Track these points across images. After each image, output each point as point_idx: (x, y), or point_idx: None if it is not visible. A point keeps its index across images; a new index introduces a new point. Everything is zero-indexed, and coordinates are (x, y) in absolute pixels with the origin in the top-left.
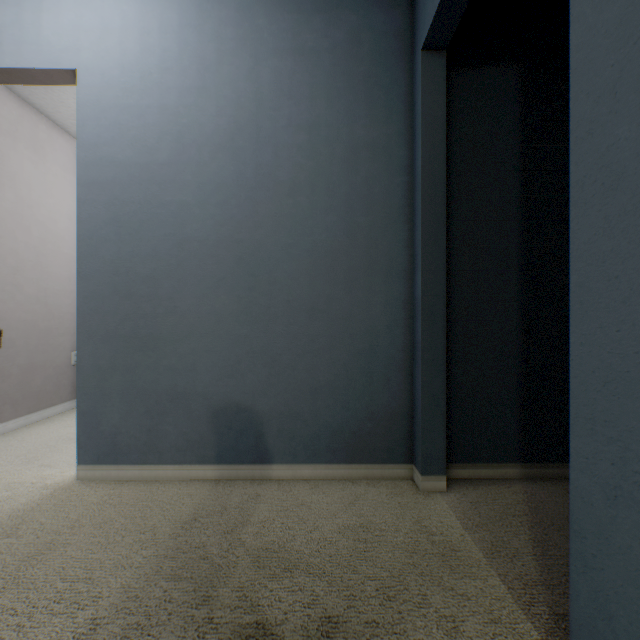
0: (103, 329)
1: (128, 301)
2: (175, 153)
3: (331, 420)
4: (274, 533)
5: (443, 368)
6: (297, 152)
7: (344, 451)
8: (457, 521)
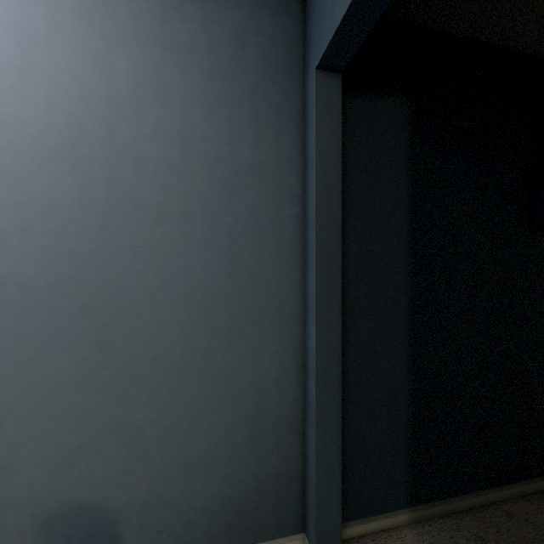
0: None
1: None
2: None
3: (210, 500)
4: None
5: (339, 432)
6: (166, 169)
7: (226, 534)
8: None
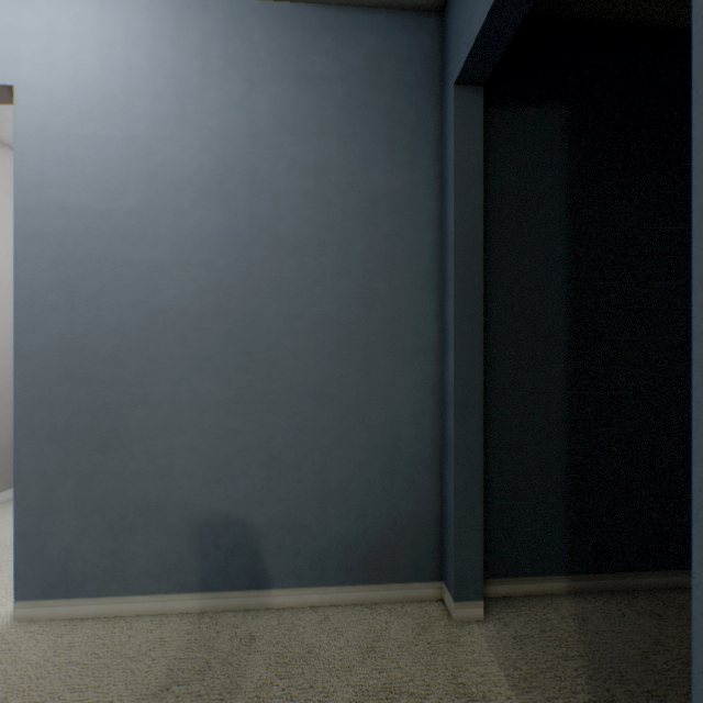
0: (50, 424)
1: (83, 387)
2: (146, 198)
3: (344, 532)
4: None
5: (480, 470)
6: (302, 201)
7: (360, 569)
8: (501, 672)
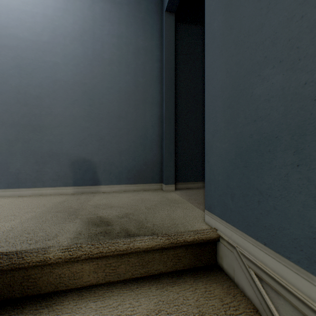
0: (11, 120)
1: (25, 107)
2: (51, 38)
3: (128, 165)
4: (103, 202)
5: (174, 141)
6: (112, 47)
7: (133, 179)
8: (178, 195)
